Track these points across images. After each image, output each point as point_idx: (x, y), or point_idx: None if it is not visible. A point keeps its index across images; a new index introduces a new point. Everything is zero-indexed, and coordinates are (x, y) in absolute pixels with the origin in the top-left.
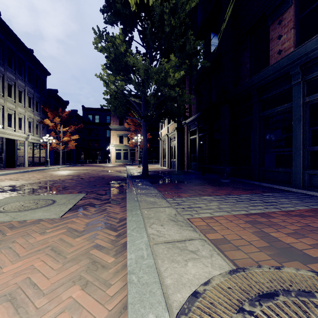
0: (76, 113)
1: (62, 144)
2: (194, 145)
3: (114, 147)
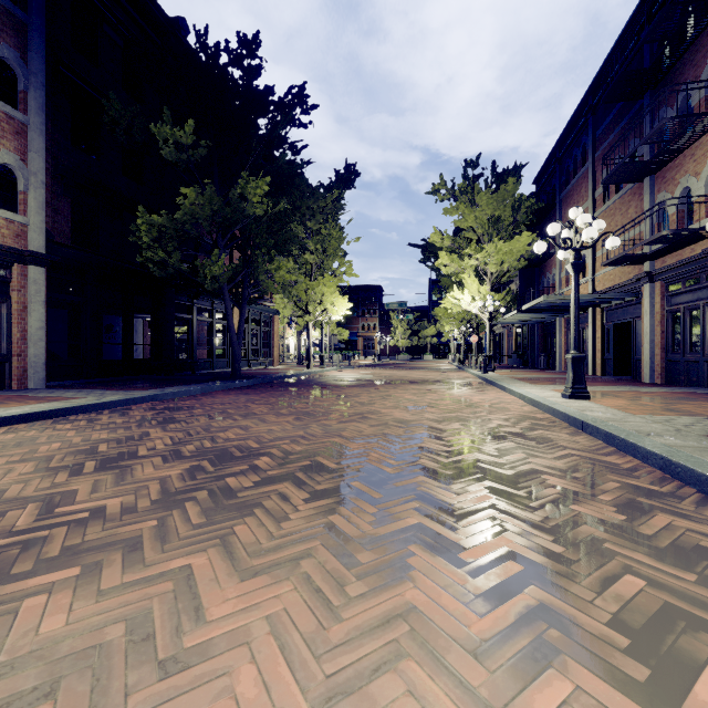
0: None
1: None
2: None
3: None
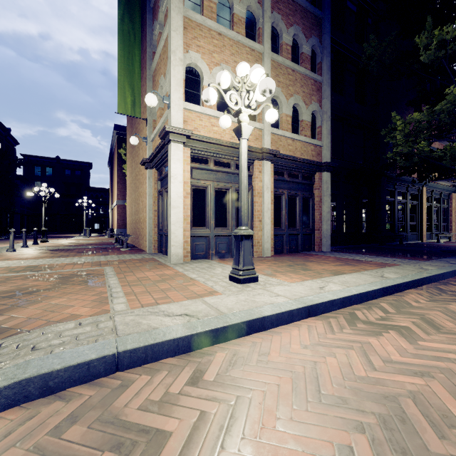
0: None
1: None
2: None
3: None
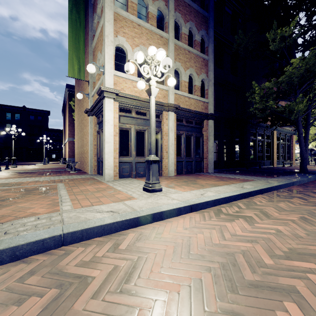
0: None
1: None
2: None
3: None
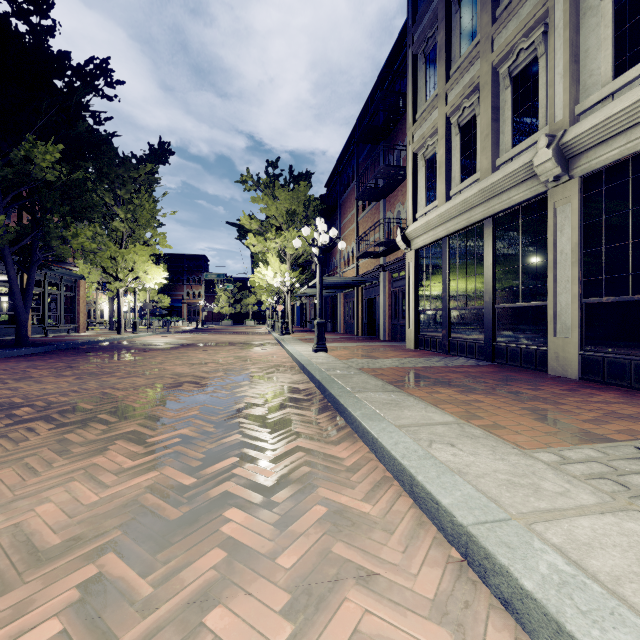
0: None
1: None
2: None
3: None
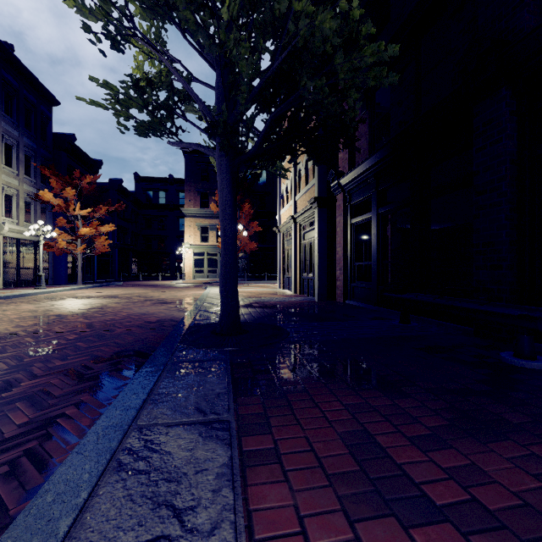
0: (120, 184)
1: (84, 242)
2: (360, 239)
3: (191, 250)
